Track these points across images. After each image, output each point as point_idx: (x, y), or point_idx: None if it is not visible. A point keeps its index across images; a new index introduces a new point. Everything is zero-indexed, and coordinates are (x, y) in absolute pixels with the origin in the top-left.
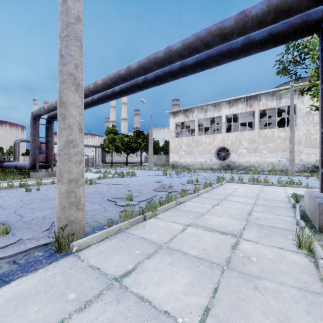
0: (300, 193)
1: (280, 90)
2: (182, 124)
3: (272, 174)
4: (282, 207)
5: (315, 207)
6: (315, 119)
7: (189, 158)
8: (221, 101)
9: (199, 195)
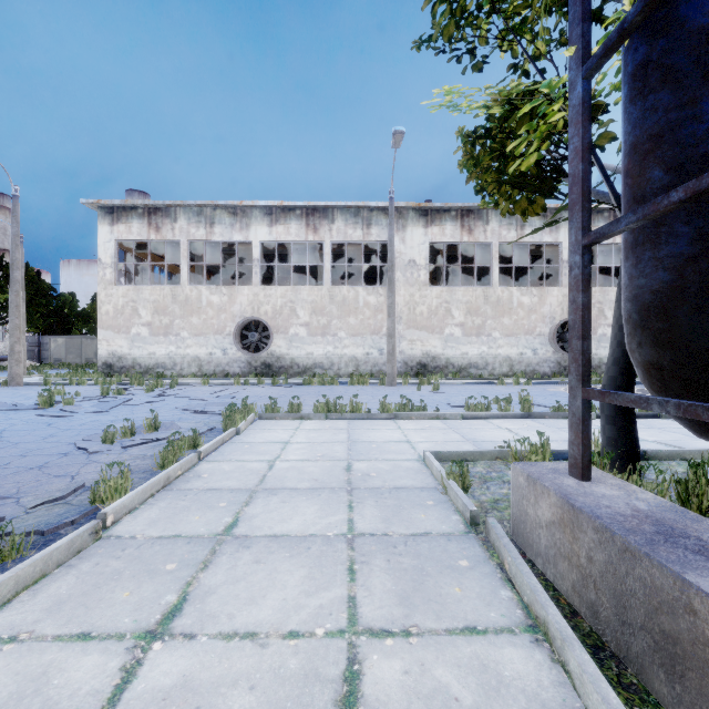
0: (436, 438)
1: (369, 207)
2: (145, 250)
3: (357, 383)
4: (444, 535)
5: (702, 633)
6: (421, 276)
7: (163, 345)
8: (251, 204)
9: (109, 525)
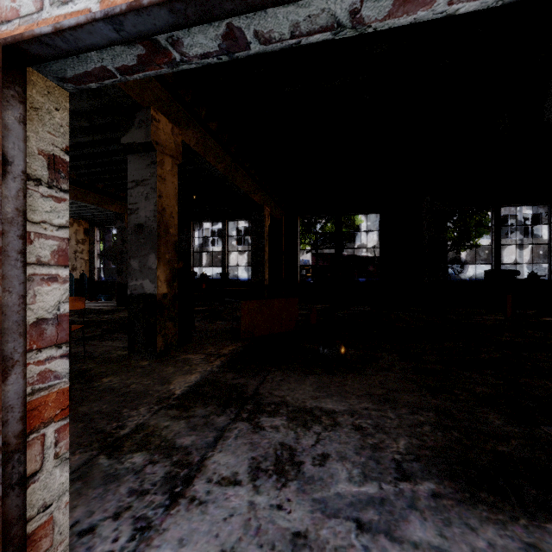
0: None
1: None
2: None
3: None
4: None
5: None
6: (233, 242)
7: None
8: None
9: None
